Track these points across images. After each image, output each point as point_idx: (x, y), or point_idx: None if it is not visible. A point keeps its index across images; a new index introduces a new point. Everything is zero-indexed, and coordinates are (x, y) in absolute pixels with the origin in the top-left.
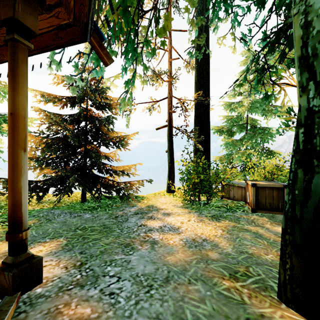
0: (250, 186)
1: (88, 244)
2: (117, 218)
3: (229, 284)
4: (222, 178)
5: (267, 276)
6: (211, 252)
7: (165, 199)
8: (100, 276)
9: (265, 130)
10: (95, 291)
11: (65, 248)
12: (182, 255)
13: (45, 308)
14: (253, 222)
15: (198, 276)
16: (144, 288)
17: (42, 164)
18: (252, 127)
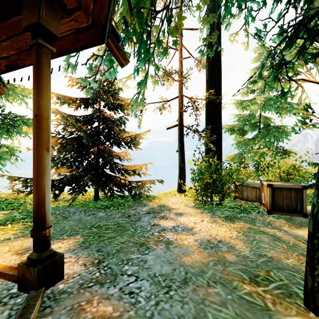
0: (265, 186)
1: (104, 242)
2: (130, 217)
3: (250, 288)
4: (236, 178)
5: (291, 282)
6: (228, 254)
7: (176, 198)
8: (118, 275)
9: (280, 129)
10: (115, 289)
11: (83, 245)
12: (198, 256)
13: (68, 304)
14: (270, 224)
15: (216, 278)
16: (163, 289)
17: (58, 163)
18: (265, 125)
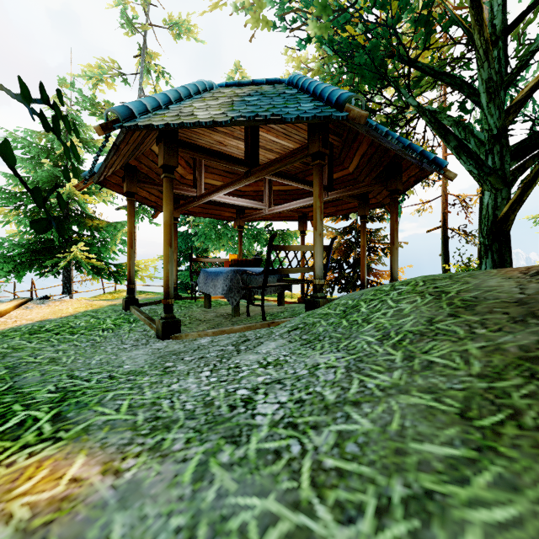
0: None
1: None
2: None
3: None
4: None
5: None
6: None
7: None
8: None
9: None
10: None
11: None
12: None
13: None
14: None
15: None
16: None
17: None
18: None
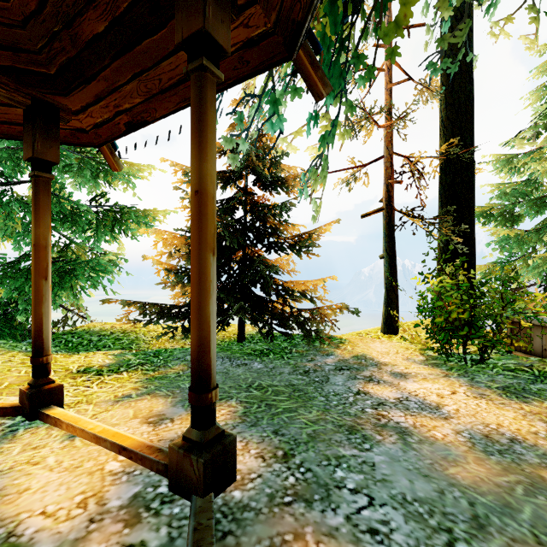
0: None
1: (280, 417)
2: (308, 375)
3: None
4: (520, 311)
5: None
6: None
7: (382, 345)
8: (331, 487)
9: None
10: (337, 518)
11: (246, 419)
12: (479, 468)
13: (262, 534)
14: None
15: None
16: (438, 534)
17: (183, 279)
18: None
